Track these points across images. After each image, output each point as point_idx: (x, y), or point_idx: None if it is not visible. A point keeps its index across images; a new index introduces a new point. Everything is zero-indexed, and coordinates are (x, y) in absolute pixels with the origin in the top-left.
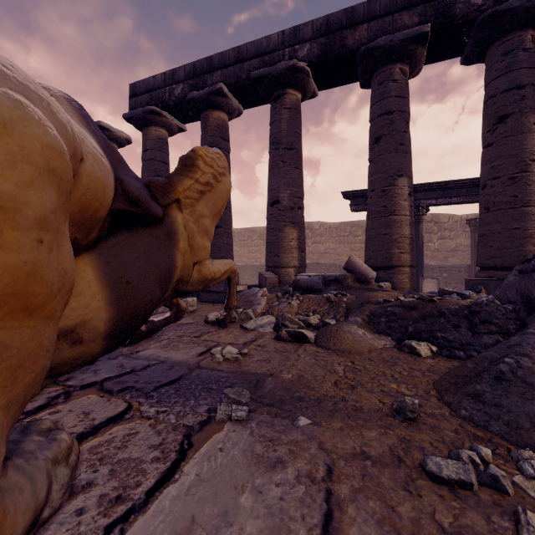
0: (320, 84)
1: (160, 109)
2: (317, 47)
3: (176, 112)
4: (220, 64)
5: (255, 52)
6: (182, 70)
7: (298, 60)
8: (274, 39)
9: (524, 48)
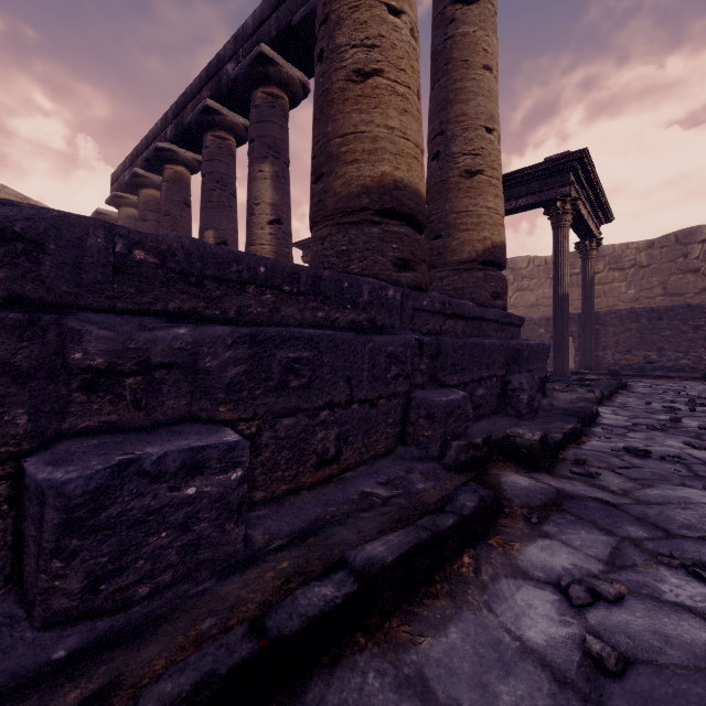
0: (200, 153)
1: (123, 193)
2: (174, 127)
3: (135, 193)
4: (141, 151)
5: (152, 137)
6: (128, 159)
7: (167, 140)
8: (159, 125)
9: (256, 105)
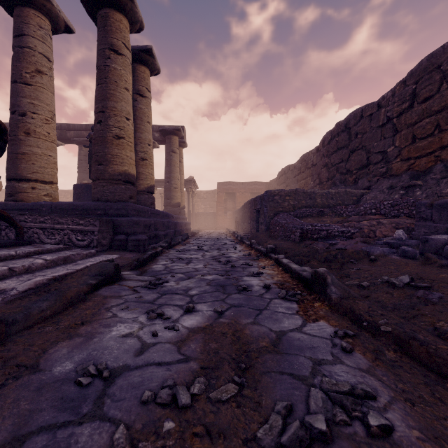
0: (64, 142)
1: None
2: (57, 133)
3: None
4: None
5: None
6: None
7: None
8: None
9: None
